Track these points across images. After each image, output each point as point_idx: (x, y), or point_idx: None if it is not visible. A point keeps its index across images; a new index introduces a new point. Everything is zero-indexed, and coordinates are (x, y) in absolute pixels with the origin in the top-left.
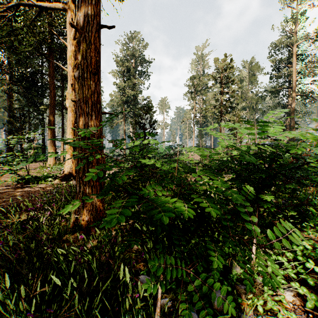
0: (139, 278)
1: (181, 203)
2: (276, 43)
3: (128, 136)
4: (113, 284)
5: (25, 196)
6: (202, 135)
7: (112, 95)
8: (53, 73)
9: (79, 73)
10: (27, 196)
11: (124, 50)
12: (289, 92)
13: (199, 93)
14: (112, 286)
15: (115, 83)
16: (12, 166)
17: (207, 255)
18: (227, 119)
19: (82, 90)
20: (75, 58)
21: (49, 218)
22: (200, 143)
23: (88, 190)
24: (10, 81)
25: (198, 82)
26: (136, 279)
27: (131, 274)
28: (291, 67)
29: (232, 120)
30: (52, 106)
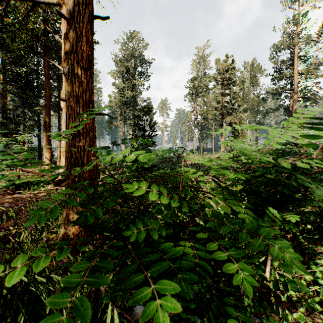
0: (134, 311)
1: (188, 248)
2: (278, 45)
3: (114, 143)
4: (101, 320)
5: (13, 204)
6: (203, 137)
7: (110, 96)
8: (49, 73)
9: (68, 68)
10: (16, 204)
11: (123, 50)
12: (291, 94)
13: (200, 95)
14: (101, 321)
15: (114, 84)
16: (1, 170)
17: (223, 311)
18: (229, 121)
19: (72, 87)
20: (65, 52)
21: (33, 233)
22: (201, 145)
23: (79, 200)
24: (4, 81)
25: (199, 83)
26: (129, 317)
27: (121, 319)
28: (293, 69)
29: (234, 123)
30: (48, 106)
